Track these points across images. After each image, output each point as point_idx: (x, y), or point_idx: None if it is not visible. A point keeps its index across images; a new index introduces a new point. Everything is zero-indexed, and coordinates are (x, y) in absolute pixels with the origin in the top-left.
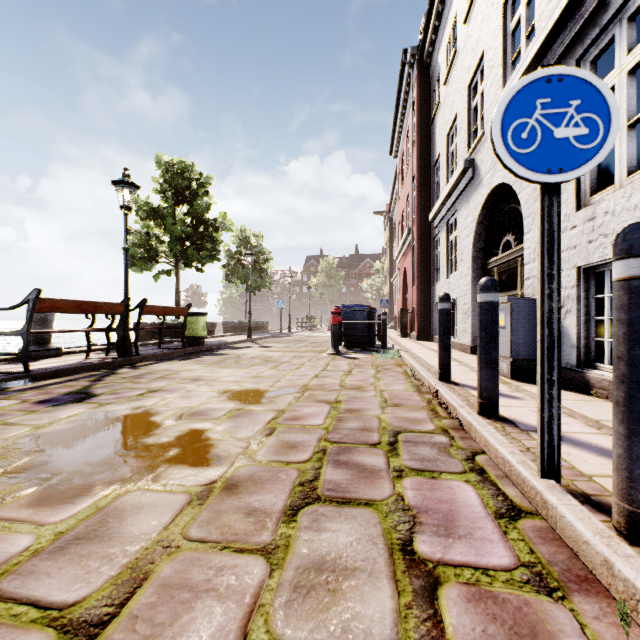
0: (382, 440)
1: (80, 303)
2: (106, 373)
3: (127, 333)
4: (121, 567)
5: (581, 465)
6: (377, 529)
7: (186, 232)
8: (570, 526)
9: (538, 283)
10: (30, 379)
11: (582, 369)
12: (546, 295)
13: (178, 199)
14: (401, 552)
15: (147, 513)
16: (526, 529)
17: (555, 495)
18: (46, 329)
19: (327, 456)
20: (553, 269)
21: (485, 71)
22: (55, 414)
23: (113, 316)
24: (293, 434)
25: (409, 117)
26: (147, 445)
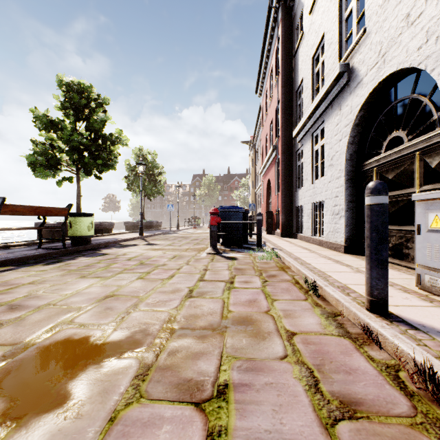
0: None
1: None
2: None
3: None
4: None
5: None
6: None
7: (83, 143)
8: None
9: None
10: None
11: None
12: None
13: (78, 115)
14: None
15: None
16: None
17: None
18: None
19: None
20: None
21: None
22: None
23: None
24: None
25: (273, 57)
26: None
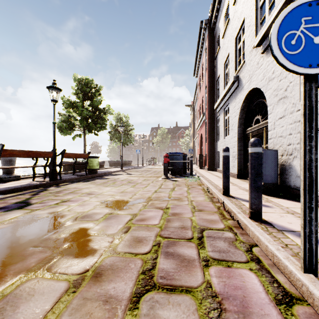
0: (194, 236)
1: (27, 152)
2: (41, 190)
3: (55, 168)
4: None
5: None
6: (195, 316)
7: (89, 114)
8: None
9: (301, 142)
10: None
11: None
12: (307, 150)
13: (85, 98)
14: None
15: (35, 301)
16: (300, 316)
17: (318, 290)
18: (11, 165)
19: (160, 248)
20: (312, 132)
21: (245, 29)
22: (3, 217)
23: (47, 158)
24: (140, 231)
25: (203, 56)
26: (51, 240)
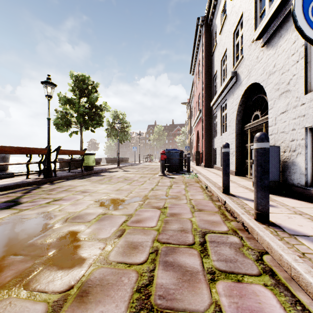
0: (195, 240)
1: (20, 148)
2: (34, 187)
3: (49, 164)
4: None
5: None
6: None
7: (85, 111)
8: None
9: None
10: None
11: (309, 187)
12: None
13: (81, 94)
14: None
15: None
16: None
17: None
18: (5, 162)
19: (158, 257)
20: None
21: (243, 23)
22: None
23: (42, 155)
24: (136, 235)
25: (200, 53)
26: (35, 246)
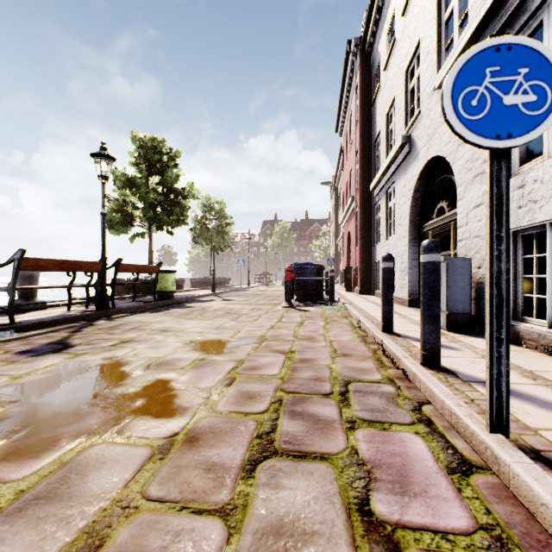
0: (334, 390)
1: (61, 262)
2: (84, 324)
3: (104, 288)
4: (77, 532)
5: (525, 418)
6: (333, 486)
7: (158, 199)
8: (526, 486)
9: (487, 245)
10: (15, 330)
11: (512, 322)
12: (495, 256)
13: (151, 171)
14: (359, 513)
15: (109, 469)
16: (479, 486)
17: (506, 451)
18: (32, 285)
19: (283, 407)
20: (502, 231)
21: (421, 57)
22: (33, 364)
23: (92, 273)
24: (251, 384)
25: (353, 99)
26: (115, 395)
